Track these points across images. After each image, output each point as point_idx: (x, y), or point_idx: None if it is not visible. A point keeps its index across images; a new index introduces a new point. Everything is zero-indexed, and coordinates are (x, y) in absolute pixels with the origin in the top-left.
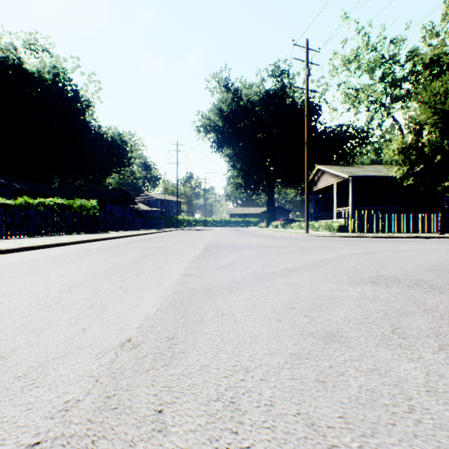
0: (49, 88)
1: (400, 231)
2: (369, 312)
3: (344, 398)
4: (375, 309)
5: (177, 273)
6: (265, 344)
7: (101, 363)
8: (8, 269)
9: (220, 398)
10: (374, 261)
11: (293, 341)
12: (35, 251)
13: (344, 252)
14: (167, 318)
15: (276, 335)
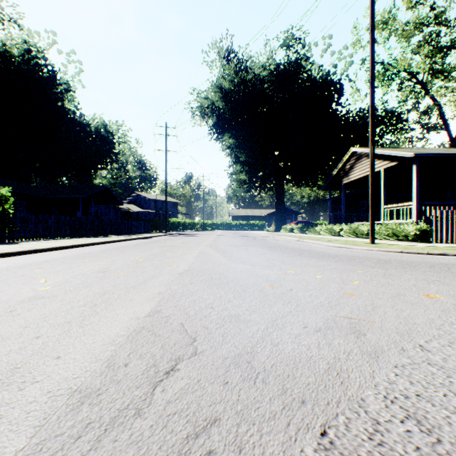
0: (17, 65)
1: None
2: None
3: None
4: None
5: None
6: None
7: None
8: None
9: None
10: None
11: None
12: None
13: None
14: None
15: None
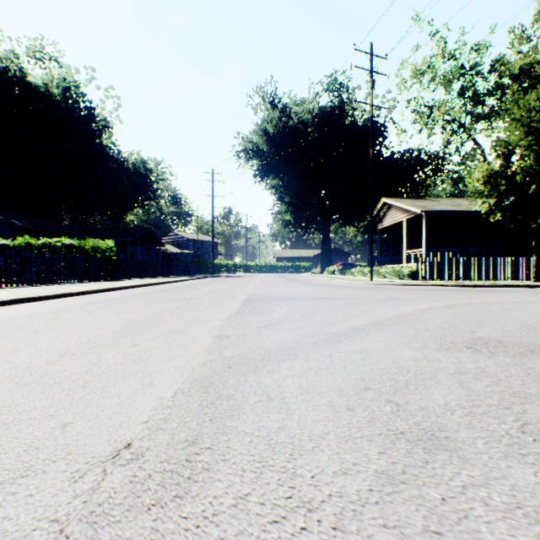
0: (58, 104)
1: (485, 278)
2: (477, 395)
3: None
4: (485, 390)
5: (209, 335)
6: (334, 453)
7: (76, 492)
8: None
9: None
10: (463, 317)
11: (376, 447)
12: (32, 304)
13: (422, 306)
14: (189, 405)
15: (350, 437)
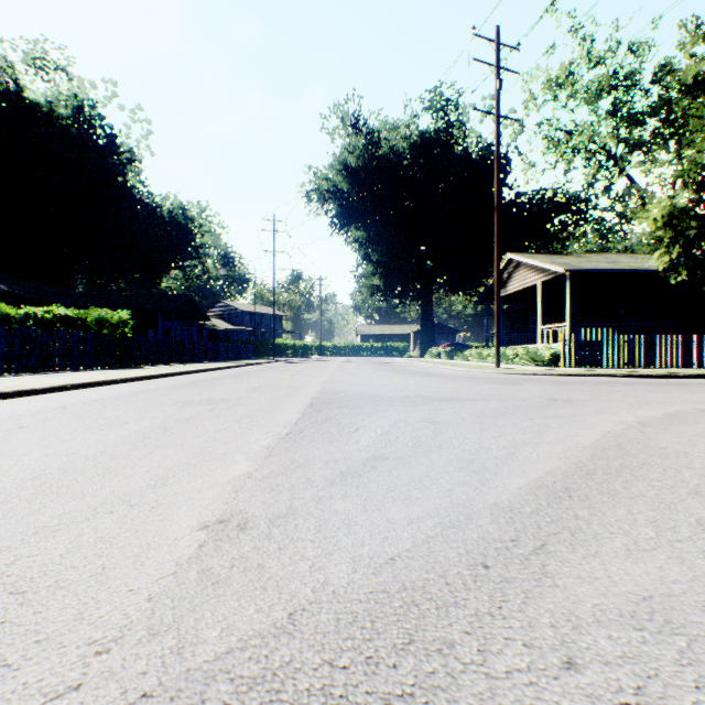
0: (66, 130)
1: (660, 364)
2: None
3: None
4: None
5: (200, 515)
6: None
7: None
8: None
9: None
10: None
11: None
12: None
13: (624, 416)
14: None
15: None
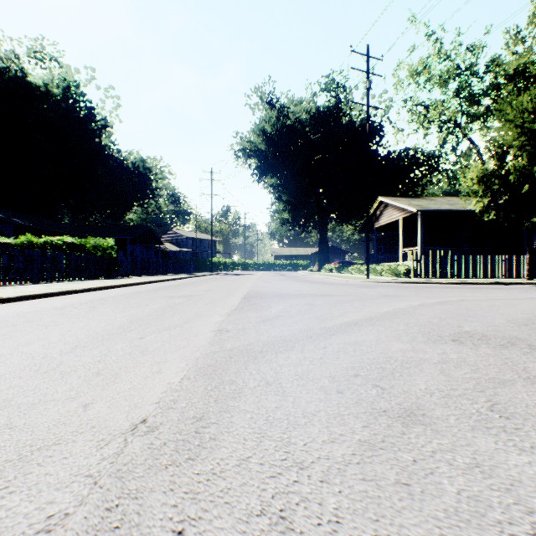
0: (58, 104)
1: (479, 276)
2: (456, 381)
3: (438, 511)
4: (463, 376)
5: (210, 329)
6: (324, 426)
7: (103, 456)
8: (1, 324)
9: (265, 511)
10: (453, 313)
11: (361, 422)
12: (37, 300)
13: (415, 302)
14: (195, 389)
15: (338, 414)
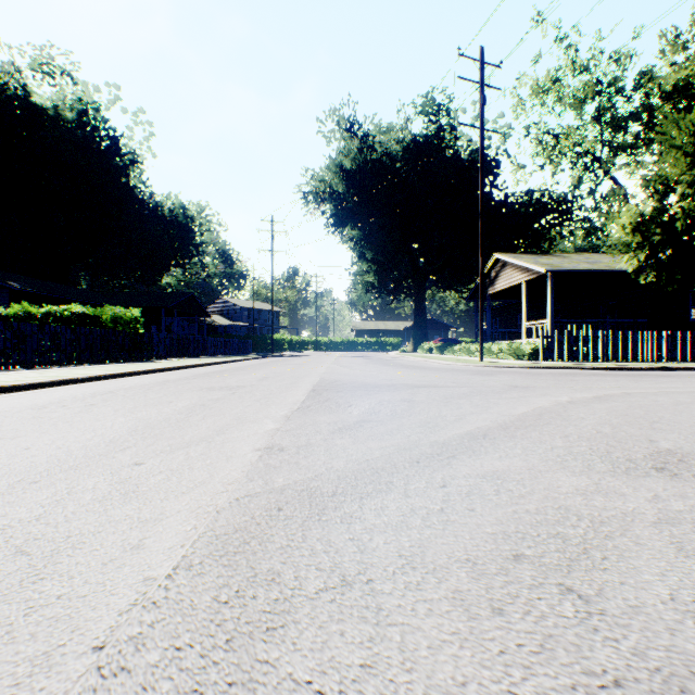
0: (71, 132)
1: (632, 358)
2: None
3: None
4: None
5: (254, 446)
6: None
7: None
8: None
9: None
10: (626, 416)
11: None
12: (15, 394)
13: (561, 398)
14: (193, 600)
15: None
